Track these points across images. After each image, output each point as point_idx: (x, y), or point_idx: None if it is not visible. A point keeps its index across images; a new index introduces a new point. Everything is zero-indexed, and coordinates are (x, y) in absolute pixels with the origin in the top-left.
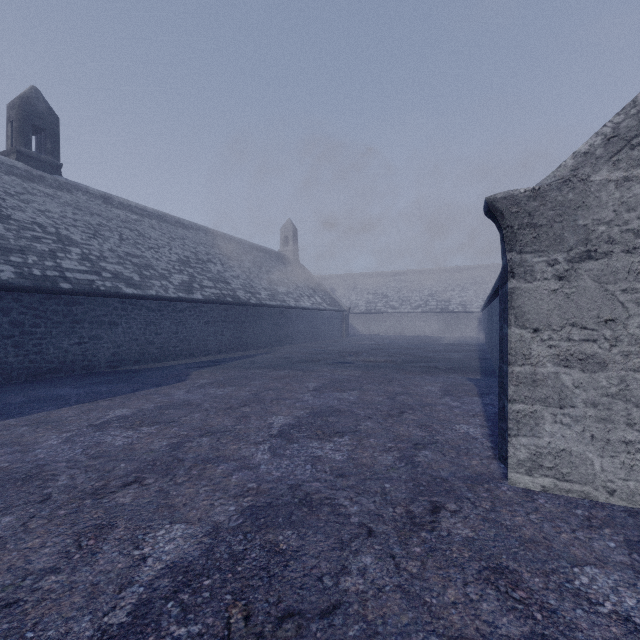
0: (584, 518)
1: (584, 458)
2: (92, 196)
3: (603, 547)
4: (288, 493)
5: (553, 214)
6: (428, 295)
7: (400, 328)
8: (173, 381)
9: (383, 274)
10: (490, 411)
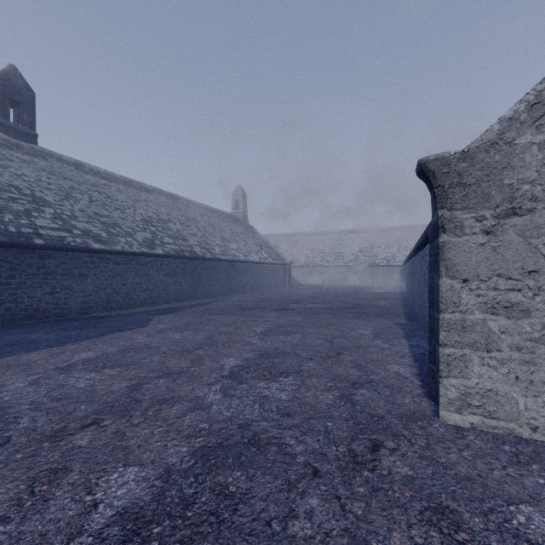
0: (512, 454)
1: (509, 397)
2: (65, 163)
3: (534, 484)
4: (238, 433)
5: (481, 174)
6: (358, 251)
7: (334, 279)
8: (136, 326)
9: (320, 233)
10: (416, 352)
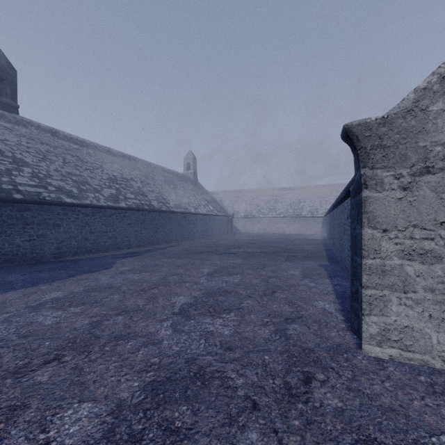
0: (428, 384)
1: (423, 333)
2: (43, 130)
3: None
4: (185, 367)
5: (399, 137)
6: (288, 205)
7: (268, 228)
8: (101, 268)
9: (256, 190)
10: (338, 290)
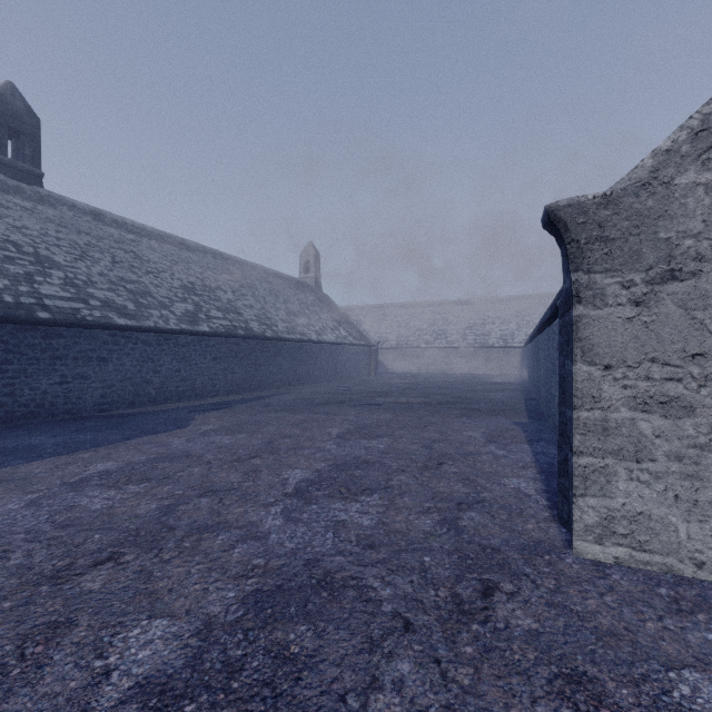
0: (670, 599)
1: (666, 523)
2: (80, 212)
3: (700, 640)
4: (303, 572)
5: (628, 225)
6: (466, 328)
7: (435, 365)
8: (172, 427)
9: (416, 305)
10: (542, 461)
